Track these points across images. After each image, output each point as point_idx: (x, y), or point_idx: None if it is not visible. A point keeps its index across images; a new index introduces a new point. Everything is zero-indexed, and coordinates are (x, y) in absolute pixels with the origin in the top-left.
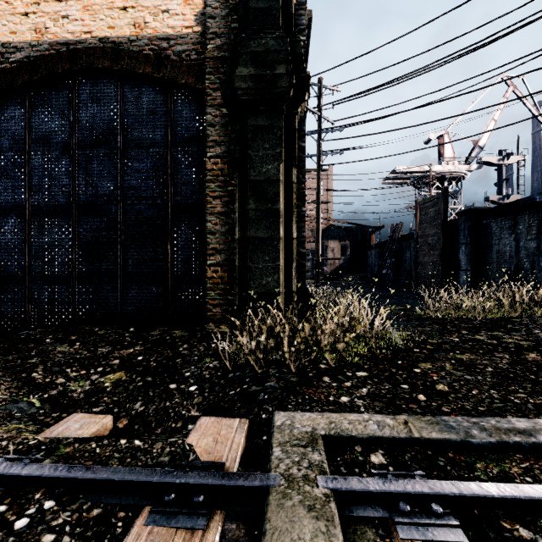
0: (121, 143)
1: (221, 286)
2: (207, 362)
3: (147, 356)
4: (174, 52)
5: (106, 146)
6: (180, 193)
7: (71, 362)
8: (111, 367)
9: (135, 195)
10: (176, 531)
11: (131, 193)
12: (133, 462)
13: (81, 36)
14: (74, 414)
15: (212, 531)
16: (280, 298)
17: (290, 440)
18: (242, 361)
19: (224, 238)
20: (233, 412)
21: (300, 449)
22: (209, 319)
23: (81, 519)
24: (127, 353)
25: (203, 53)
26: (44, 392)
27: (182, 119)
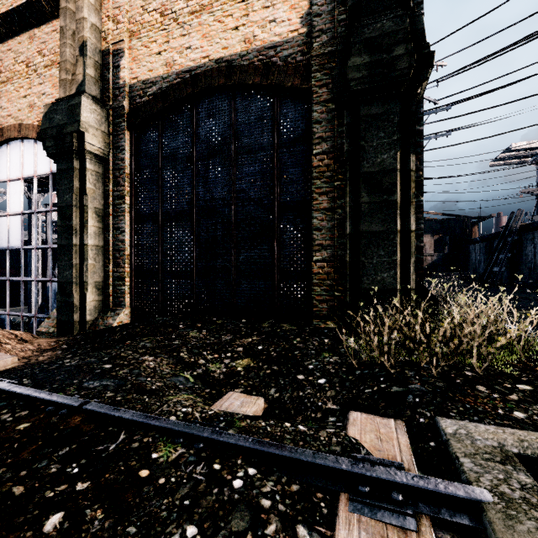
0: (233, 151)
1: (327, 282)
2: (325, 356)
3: (266, 346)
4: (281, 57)
5: (220, 156)
6: (286, 192)
7: (205, 346)
8: (237, 353)
9: (244, 197)
10: (386, 526)
11: (241, 196)
12: (306, 446)
13: (201, 62)
14: (230, 392)
15: (427, 536)
16: (397, 295)
17: (478, 453)
18: (365, 359)
19: (330, 234)
20: (377, 410)
21: (497, 465)
22: (315, 315)
23: (285, 491)
24: (247, 342)
25: (308, 53)
26: (193, 370)
27: (287, 121)
